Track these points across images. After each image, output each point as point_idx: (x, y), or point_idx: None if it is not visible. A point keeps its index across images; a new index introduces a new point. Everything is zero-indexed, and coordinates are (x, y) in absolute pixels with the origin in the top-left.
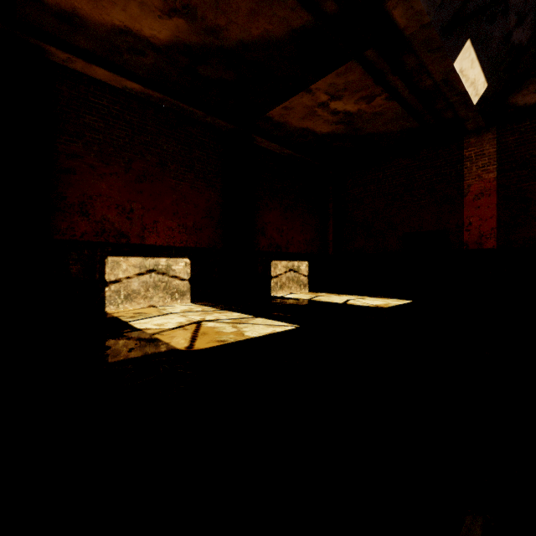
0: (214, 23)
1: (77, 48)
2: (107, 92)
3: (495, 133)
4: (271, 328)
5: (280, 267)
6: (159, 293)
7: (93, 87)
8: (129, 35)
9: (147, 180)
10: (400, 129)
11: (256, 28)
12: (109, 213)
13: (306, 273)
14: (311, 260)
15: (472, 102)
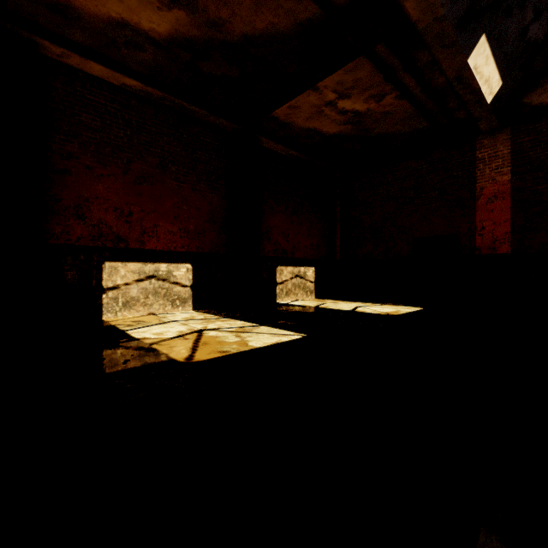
0: (217, 16)
1: (72, 43)
2: (104, 89)
3: (509, 134)
4: (277, 338)
5: (285, 273)
6: (159, 300)
7: (89, 84)
8: (127, 28)
9: (147, 182)
10: (411, 129)
11: (261, 20)
12: (106, 217)
13: (313, 279)
14: (318, 266)
15: (486, 101)
